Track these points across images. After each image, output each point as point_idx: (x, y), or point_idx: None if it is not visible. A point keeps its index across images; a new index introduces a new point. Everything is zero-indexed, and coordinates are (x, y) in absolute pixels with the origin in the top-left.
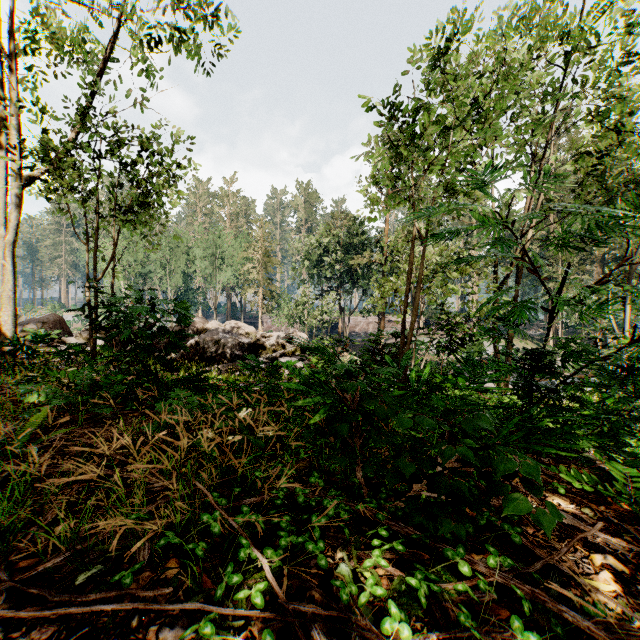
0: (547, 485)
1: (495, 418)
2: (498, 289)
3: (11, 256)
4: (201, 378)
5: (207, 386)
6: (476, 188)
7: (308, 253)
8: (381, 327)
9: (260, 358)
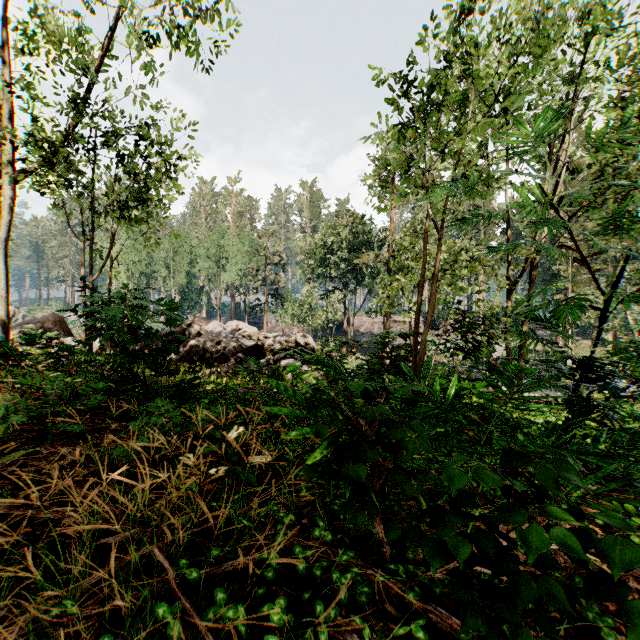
0: (607, 526)
1: (580, 465)
2: (511, 288)
3: (3, 254)
4: (193, 385)
5: (201, 393)
6: (528, 151)
7: (312, 252)
8: (387, 327)
9: (262, 360)
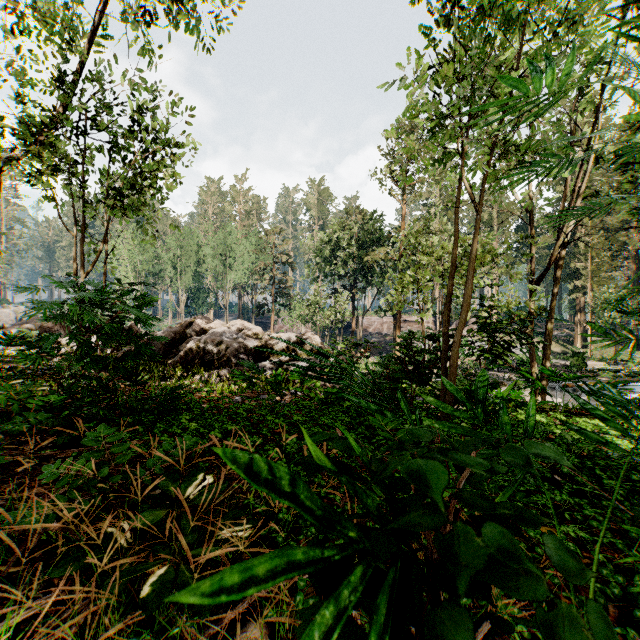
0: None
1: None
2: (535, 284)
3: None
4: (172, 397)
5: (184, 406)
6: None
7: (320, 250)
8: (397, 327)
9: (266, 362)
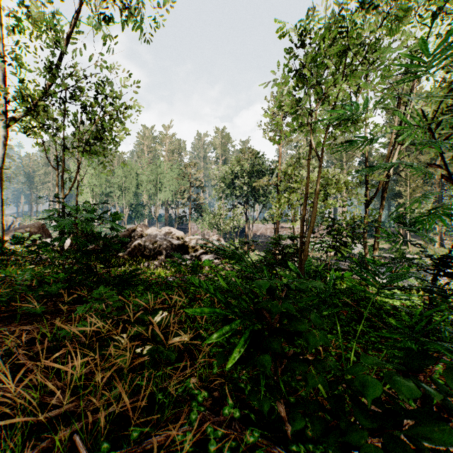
0: None
1: None
2: (367, 203)
3: None
4: (132, 275)
5: (139, 281)
6: (408, 80)
7: (223, 178)
8: (276, 231)
9: (187, 255)
